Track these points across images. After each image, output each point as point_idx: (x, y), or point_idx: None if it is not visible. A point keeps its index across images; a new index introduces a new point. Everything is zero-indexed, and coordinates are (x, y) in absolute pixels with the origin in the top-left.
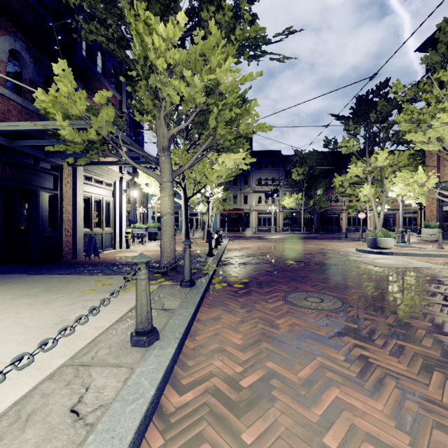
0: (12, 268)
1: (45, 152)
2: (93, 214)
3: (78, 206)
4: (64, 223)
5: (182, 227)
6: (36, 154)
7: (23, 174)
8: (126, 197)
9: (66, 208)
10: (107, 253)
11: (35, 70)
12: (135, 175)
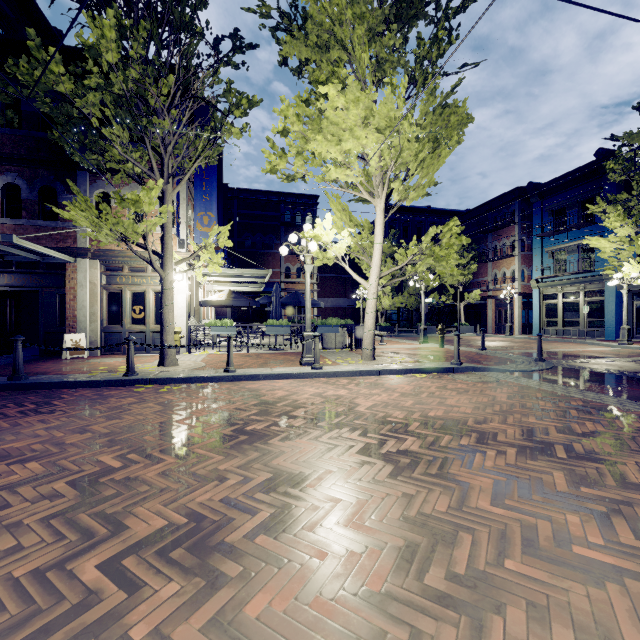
0: (30, 355)
1: (41, 256)
2: (126, 309)
3: (80, 302)
4: (67, 319)
5: (608, 327)
6: (30, 260)
7: (30, 279)
8: (499, 271)
9: (71, 304)
10: (138, 355)
11: (29, 188)
12: (513, 228)
